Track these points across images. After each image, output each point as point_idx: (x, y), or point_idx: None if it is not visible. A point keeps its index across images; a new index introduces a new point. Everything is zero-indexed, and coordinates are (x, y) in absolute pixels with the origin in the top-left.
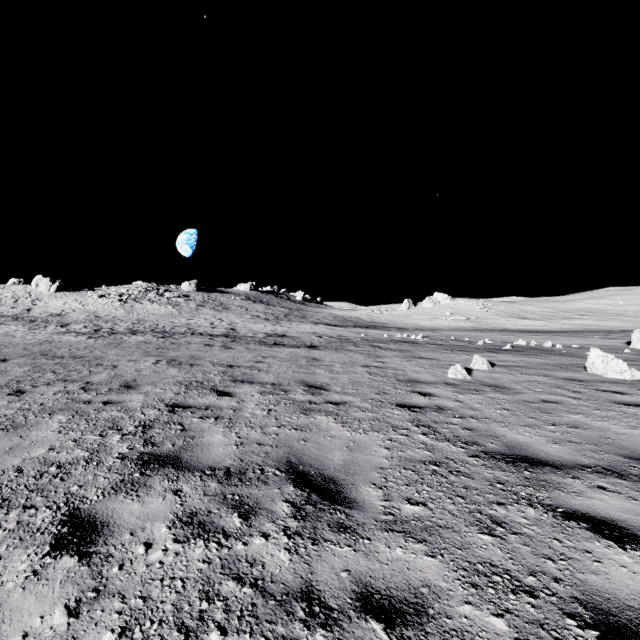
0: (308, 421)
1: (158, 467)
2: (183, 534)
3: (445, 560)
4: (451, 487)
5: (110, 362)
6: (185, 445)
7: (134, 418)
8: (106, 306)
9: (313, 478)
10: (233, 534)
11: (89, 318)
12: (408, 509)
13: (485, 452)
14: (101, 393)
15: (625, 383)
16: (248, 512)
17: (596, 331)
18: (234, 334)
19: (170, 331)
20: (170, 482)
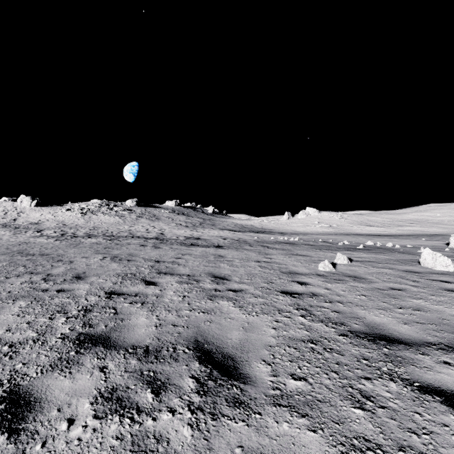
0: (213, 305)
1: (91, 346)
2: (102, 410)
3: (325, 435)
4: (326, 363)
5: (68, 258)
6: (115, 326)
7: (79, 303)
8: (71, 217)
9: (215, 355)
10: (145, 410)
11: (58, 226)
12: (292, 384)
13: (351, 331)
14: (57, 283)
15: (450, 274)
16: (160, 388)
17: (422, 235)
18: (162, 237)
19: (116, 235)
20: (99, 360)
